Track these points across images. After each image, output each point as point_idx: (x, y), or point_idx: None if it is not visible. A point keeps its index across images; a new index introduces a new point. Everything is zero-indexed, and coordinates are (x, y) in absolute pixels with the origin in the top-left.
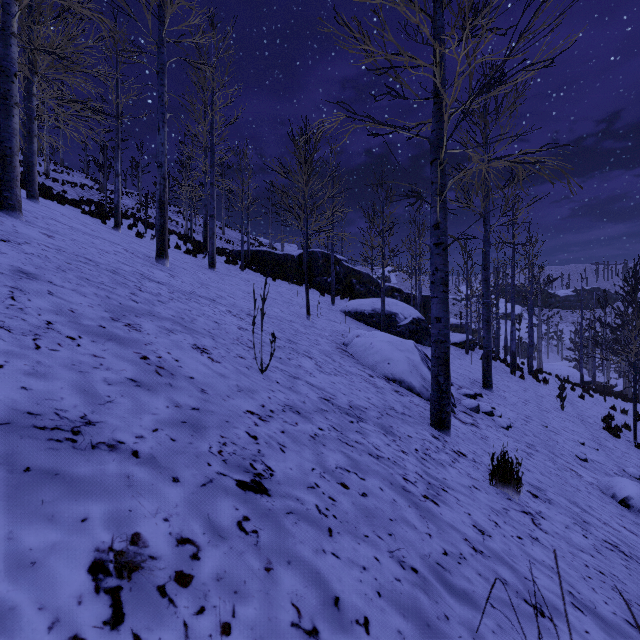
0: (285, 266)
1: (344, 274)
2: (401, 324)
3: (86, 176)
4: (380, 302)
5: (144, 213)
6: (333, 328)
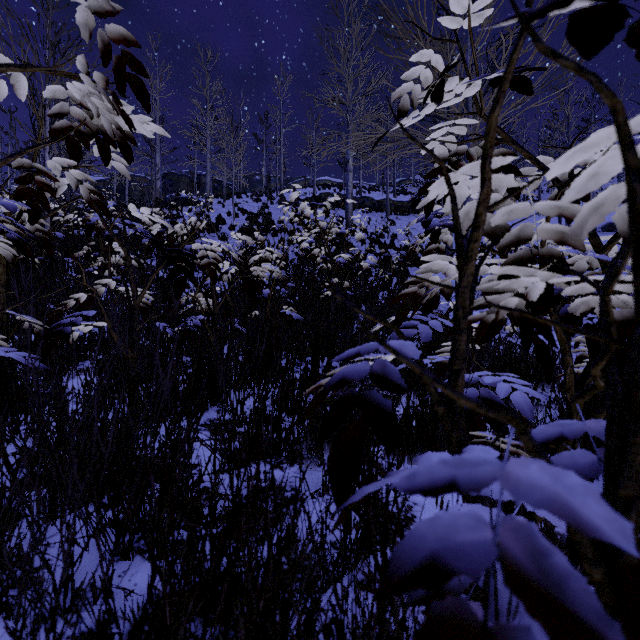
0: None
1: None
2: None
3: None
4: None
5: None
6: None
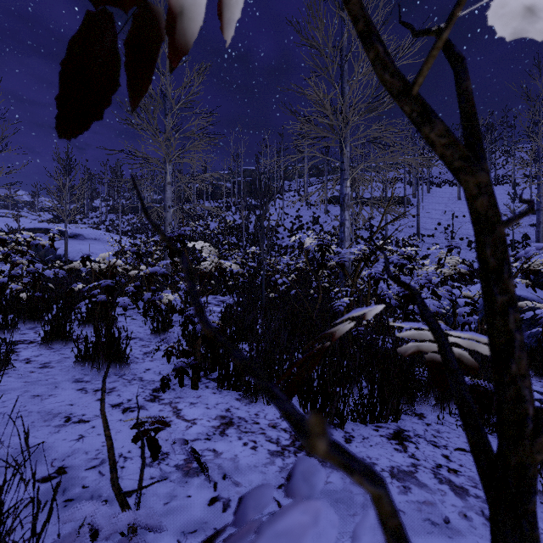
0: None
1: None
2: None
3: None
4: None
5: None
6: None
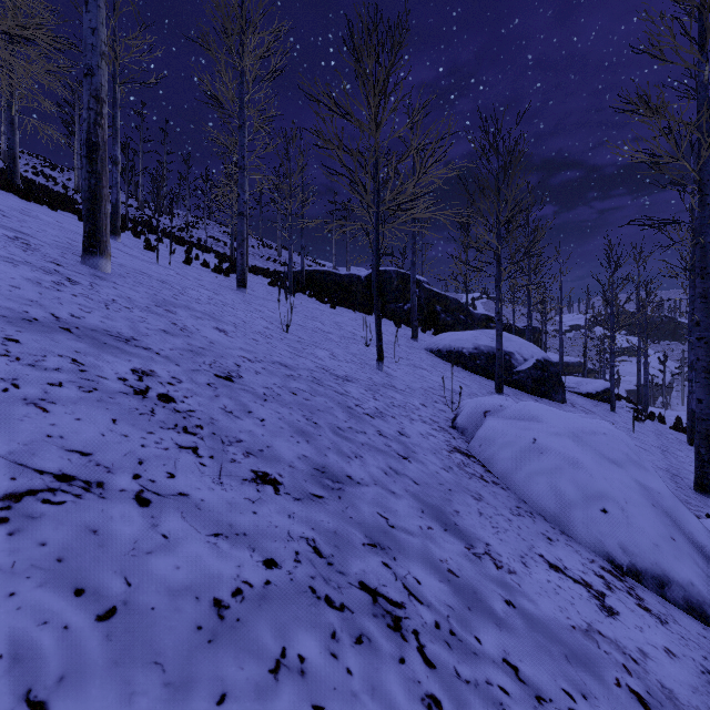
0: (349, 290)
1: (425, 299)
2: (519, 369)
3: (130, 196)
4: (485, 336)
5: (186, 232)
6: (423, 383)
